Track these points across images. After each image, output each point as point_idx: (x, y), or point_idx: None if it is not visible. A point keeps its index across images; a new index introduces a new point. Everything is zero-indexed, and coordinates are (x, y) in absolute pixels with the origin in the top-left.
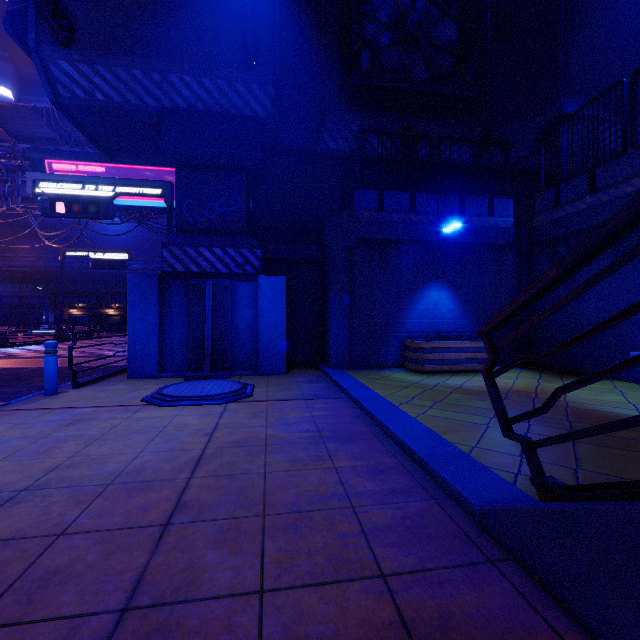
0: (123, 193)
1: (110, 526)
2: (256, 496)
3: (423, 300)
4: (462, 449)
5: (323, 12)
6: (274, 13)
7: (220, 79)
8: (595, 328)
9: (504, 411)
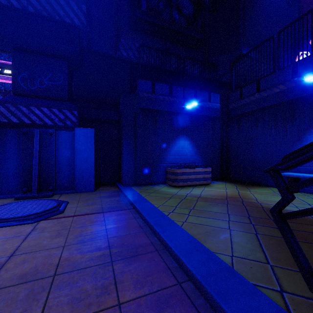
0: None
1: None
2: None
3: (176, 145)
4: (225, 261)
5: None
6: None
7: None
8: None
9: (304, 258)
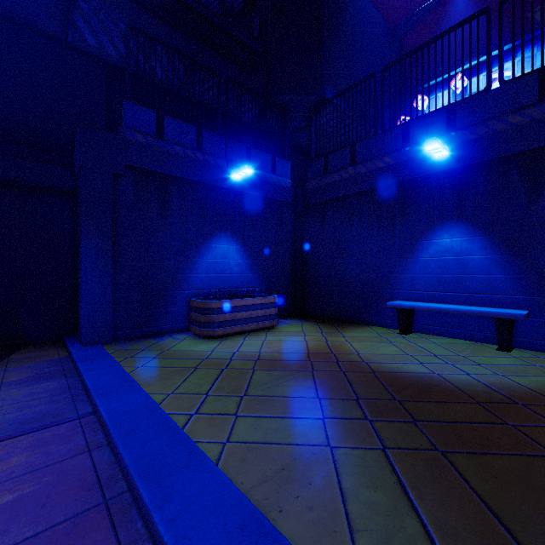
0: None
1: None
2: None
3: (211, 252)
4: None
5: None
6: None
7: None
8: None
9: None
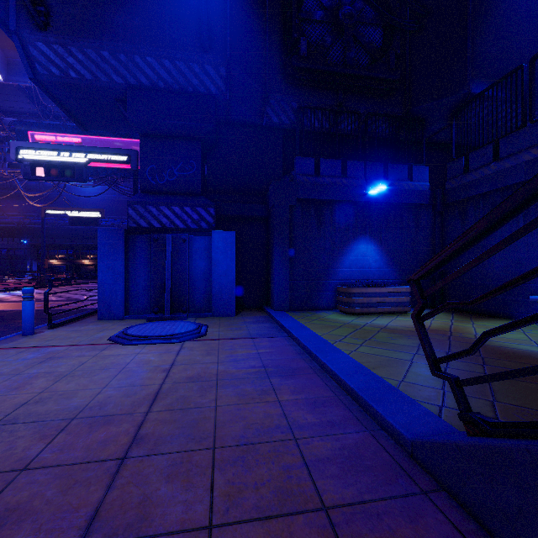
0: (95, 159)
1: (70, 460)
2: (207, 429)
3: (353, 252)
4: (391, 383)
5: (267, 5)
6: (225, 4)
7: (178, 60)
8: (523, 276)
9: (432, 351)
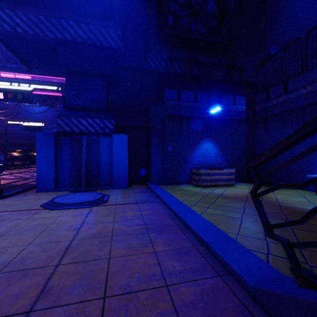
0: (38, 88)
1: None
2: (101, 279)
3: (200, 148)
4: (231, 236)
5: None
6: None
7: (91, 24)
8: None
9: (266, 219)
